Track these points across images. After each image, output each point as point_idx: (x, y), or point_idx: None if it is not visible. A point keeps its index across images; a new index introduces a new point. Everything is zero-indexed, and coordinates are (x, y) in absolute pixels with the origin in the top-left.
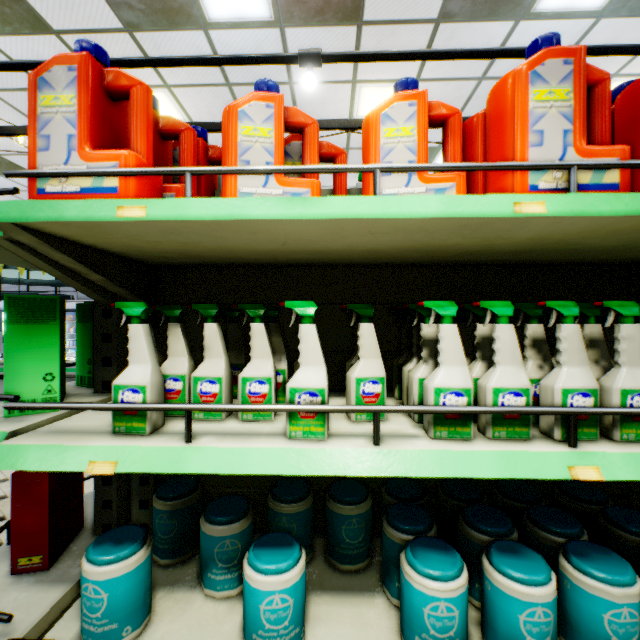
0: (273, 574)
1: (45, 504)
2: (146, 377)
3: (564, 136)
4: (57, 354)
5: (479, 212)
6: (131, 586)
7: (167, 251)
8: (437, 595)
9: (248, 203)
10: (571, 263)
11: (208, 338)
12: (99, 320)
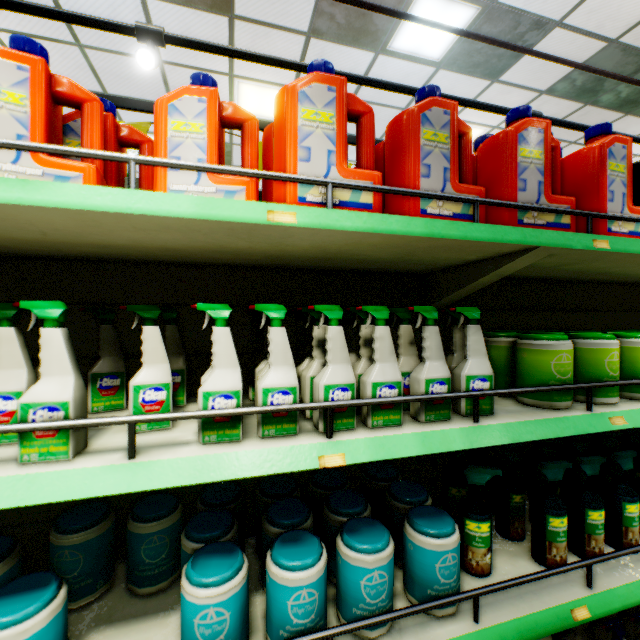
0: (4, 628)
1: None
2: None
3: (329, 156)
4: None
5: (234, 217)
6: None
7: None
8: (207, 602)
9: None
10: (377, 272)
11: None
12: None
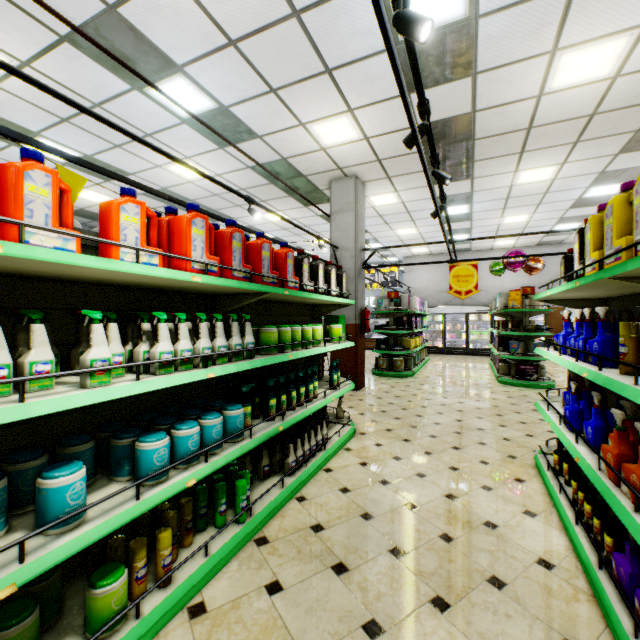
0: (75, 473)
1: None
2: None
3: (203, 249)
4: None
5: (181, 278)
6: None
7: None
8: (161, 446)
9: (79, 257)
10: (192, 293)
11: None
12: None
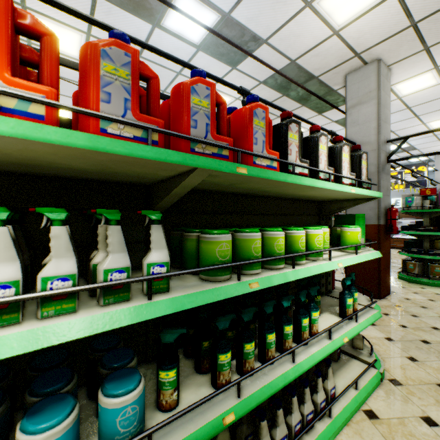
0: None
1: None
2: None
3: None
4: None
5: None
6: None
7: None
8: None
9: None
10: (107, 181)
11: None
12: None
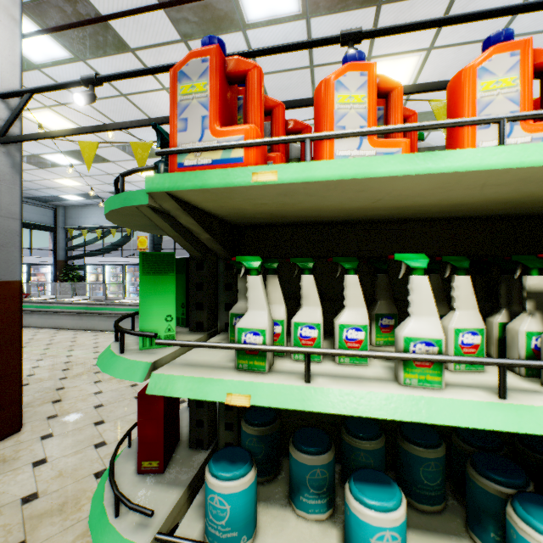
0: (382, 511)
1: (160, 420)
2: (264, 322)
3: None
4: (174, 299)
5: None
6: (246, 501)
7: (261, 212)
8: None
9: (373, 162)
10: None
11: (305, 288)
12: (193, 272)
